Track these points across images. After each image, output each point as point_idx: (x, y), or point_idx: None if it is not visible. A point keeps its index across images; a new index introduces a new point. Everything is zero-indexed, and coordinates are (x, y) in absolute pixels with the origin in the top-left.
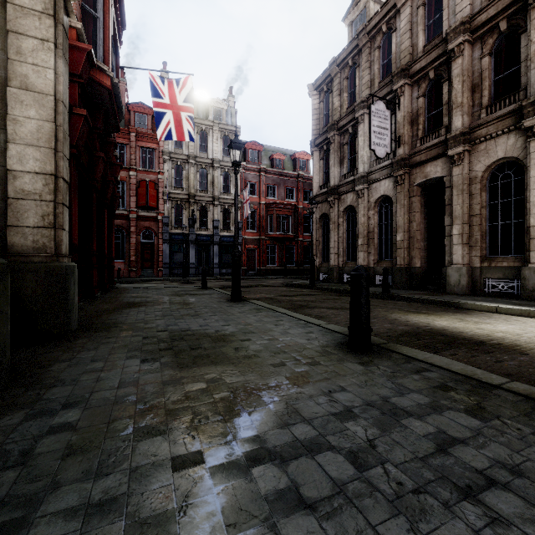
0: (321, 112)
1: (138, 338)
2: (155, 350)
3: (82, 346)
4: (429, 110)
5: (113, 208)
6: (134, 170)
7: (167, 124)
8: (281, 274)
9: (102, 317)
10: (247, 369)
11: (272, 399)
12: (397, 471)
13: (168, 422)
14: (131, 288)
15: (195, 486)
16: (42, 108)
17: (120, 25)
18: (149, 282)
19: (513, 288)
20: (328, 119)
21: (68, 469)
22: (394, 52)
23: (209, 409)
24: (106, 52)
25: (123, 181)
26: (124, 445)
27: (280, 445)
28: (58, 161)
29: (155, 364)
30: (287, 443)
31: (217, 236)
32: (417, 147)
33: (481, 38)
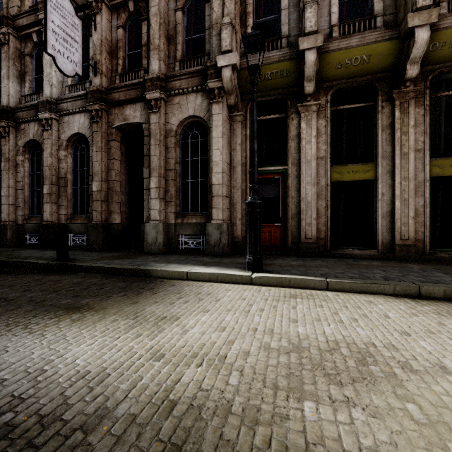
0: None
1: None
2: None
3: None
4: (130, 49)
5: None
6: None
7: None
8: None
9: None
10: None
11: None
12: None
13: None
14: None
15: None
16: None
17: None
18: None
19: (200, 244)
20: None
21: None
22: None
23: None
24: None
25: None
26: None
27: None
28: None
29: None
30: None
31: None
32: (116, 83)
33: None
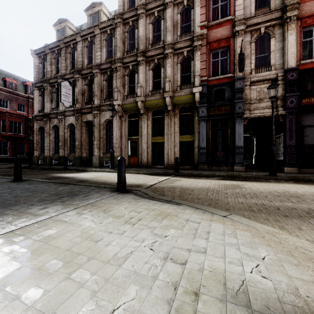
0: (40, 69)
1: None
2: None
3: None
4: (89, 92)
5: None
6: None
7: None
8: (13, 161)
9: None
10: None
11: None
12: None
13: None
14: None
15: None
16: None
17: None
18: None
19: None
20: (44, 74)
21: None
22: (76, 59)
23: None
24: None
25: None
26: None
27: None
28: None
29: None
30: None
31: None
32: (84, 106)
33: (103, 73)
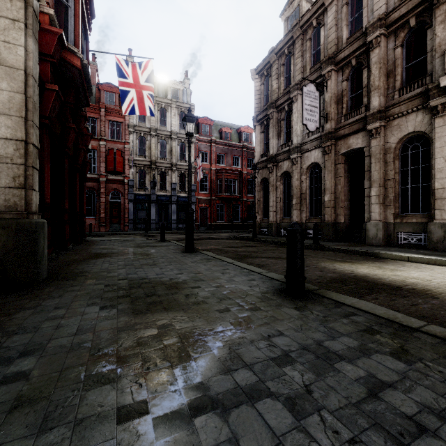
0: (262, 93)
1: (100, 286)
2: (114, 297)
3: (48, 294)
4: (351, 92)
5: (84, 172)
6: (103, 140)
7: (131, 100)
8: (228, 229)
9: (71, 266)
10: (195, 314)
11: (217, 345)
12: (333, 419)
13: (118, 369)
14: (100, 241)
15: (137, 440)
16: (13, 81)
17: (90, 14)
18: (116, 235)
19: (421, 240)
20: (267, 99)
21: (13, 423)
22: (323, 43)
23: (158, 355)
24: (76, 36)
25: (94, 150)
26: (72, 395)
27: (222, 392)
28: (29, 129)
29: (112, 310)
30: (229, 390)
31: (175, 196)
32: (342, 123)
33: (394, 32)
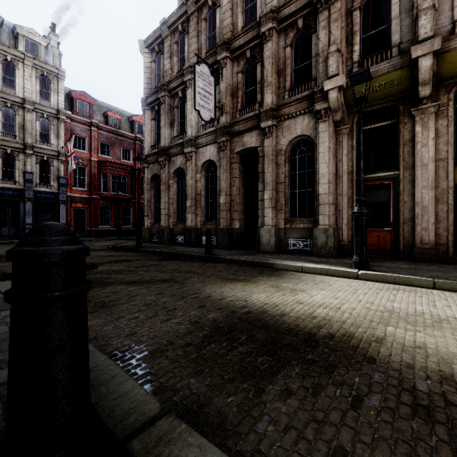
0: (153, 72)
1: None
2: None
3: None
4: (246, 87)
5: None
6: None
7: None
8: (116, 235)
9: None
10: None
11: None
12: None
13: None
14: None
15: None
16: None
17: None
18: None
19: (307, 246)
20: (160, 81)
21: None
22: (219, 26)
23: None
24: None
25: None
26: None
27: None
28: None
29: None
30: None
31: (30, 191)
32: (237, 118)
33: (285, 31)
